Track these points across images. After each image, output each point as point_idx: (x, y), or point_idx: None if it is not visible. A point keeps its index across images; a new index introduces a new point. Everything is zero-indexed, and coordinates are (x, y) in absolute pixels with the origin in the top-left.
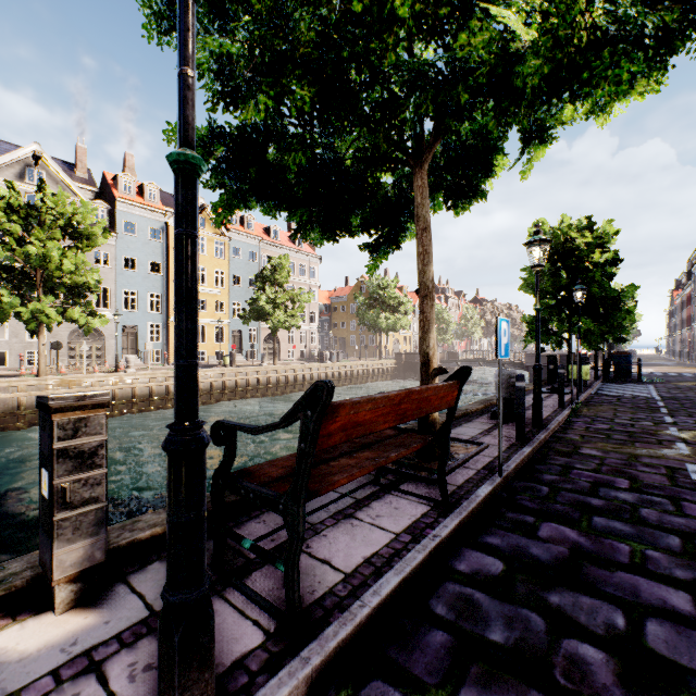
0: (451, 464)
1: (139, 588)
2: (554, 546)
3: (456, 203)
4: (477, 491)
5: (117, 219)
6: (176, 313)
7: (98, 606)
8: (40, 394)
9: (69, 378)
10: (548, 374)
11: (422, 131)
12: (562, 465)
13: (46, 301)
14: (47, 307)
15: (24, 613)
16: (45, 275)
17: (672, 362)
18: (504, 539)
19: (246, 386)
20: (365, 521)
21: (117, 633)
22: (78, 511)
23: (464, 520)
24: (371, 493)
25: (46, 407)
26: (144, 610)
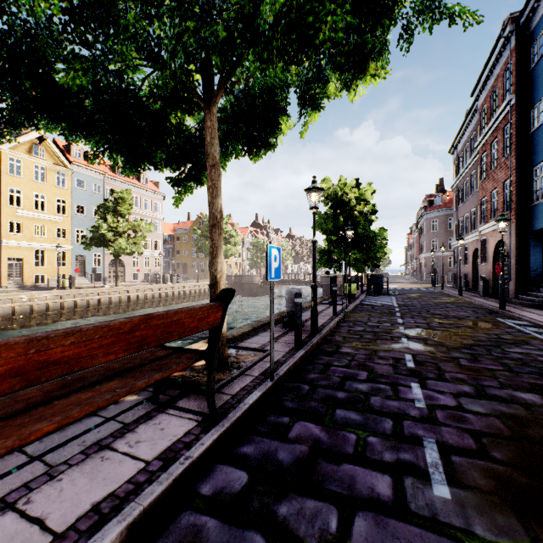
0: (233, 374)
1: None
2: (298, 446)
3: (250, 151)
4: (248, 398)
5: None
6: None
7: None
8: None
9: None
10: (331, 290)
11: (211, 78)
12: (325, 364)
13: None
14: None
15: None
16: None
17: (408, 281)
18: (257, 446)
19: (86, 306)
20: (120, 451)
21: None
22: None
23: (226, 432)
24: (144, 414)
25: None
26: None
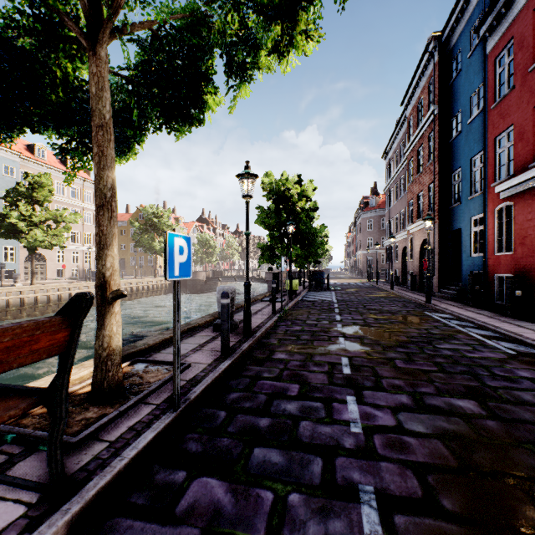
0: (124, 405)
1: None
2: (186, 530)
3: (168, 123)
4: (130, 446)
5: None
6: None
7: None
8: None
9: None
10: None
11: (98, 8)
12: (252, 377)
13: None
14: None
15: None
16: None
17: (347, 276)
18: None
19: None
20: None
21: None
22: None
23: (73, 520)
24: None
25: None
26: None
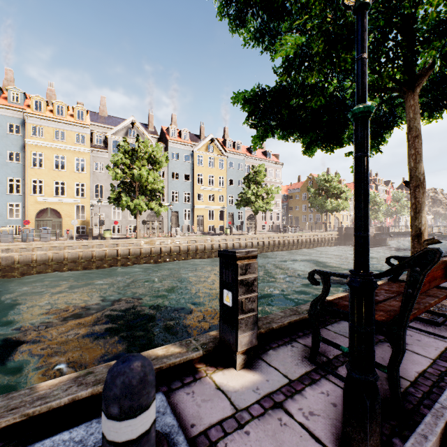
0: None
1: (272, 364)
2: None
3: (430, 114)
4: None
5: (169, 151)
6: (357, 204)
7: (255, 370)
8: (138, 248)
9: (150, 240)
10: None
11: None
12: None
13: (140, 199)
14: (141, 202)
15: (219, 366)
16: (139, 185)
17: None
18: None
19: (239, 247)
20: None
21: (278, 388)
22: (246, 315)
23: None
24: None
25: (232, 256)
26: (284, 378)
